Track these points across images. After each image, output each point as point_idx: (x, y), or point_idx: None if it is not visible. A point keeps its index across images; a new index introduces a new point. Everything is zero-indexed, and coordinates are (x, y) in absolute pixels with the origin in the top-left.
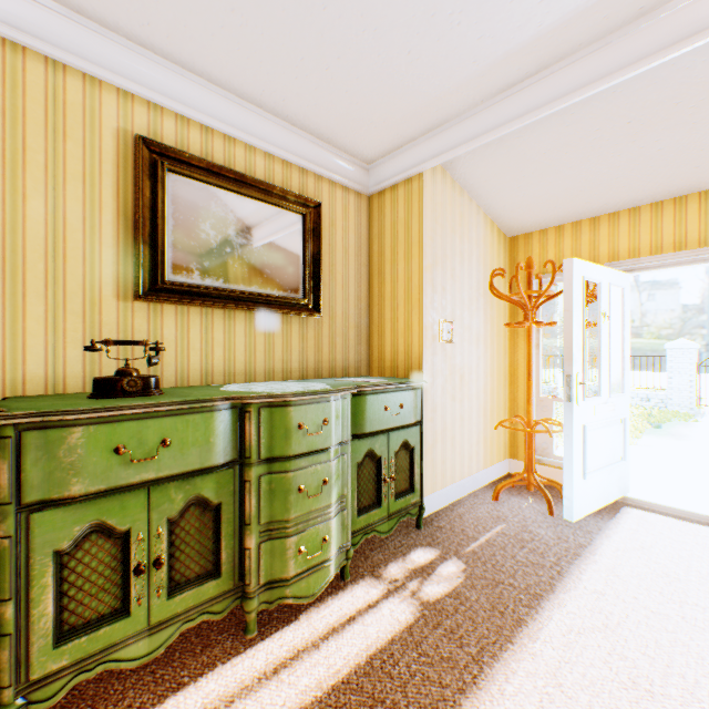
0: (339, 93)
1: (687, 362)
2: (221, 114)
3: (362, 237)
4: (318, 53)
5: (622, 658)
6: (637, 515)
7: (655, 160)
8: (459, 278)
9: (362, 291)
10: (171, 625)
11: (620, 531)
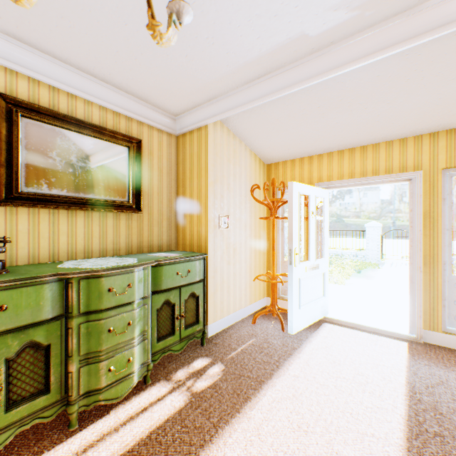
0: (147, 74)
1: (376, 234)
2: (64, 79)
3: (172, 162)
4: (127, 49)
5: (297, 414)
6: (329, 327)
7: (336, 128)
8: (233, 189)
9: (172, 196)
10: (8, 430)
11: (318, 338)
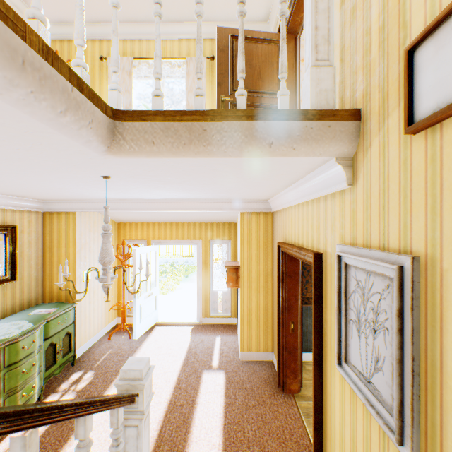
0: (35, 194)
1: None
2: None
3: (40, 233)
4: (28, 191)
5: None
6: (159, 328)
7: (162, 216)
8: (93, 250)
9: (40, 259)
10: None
11: (152, 337)
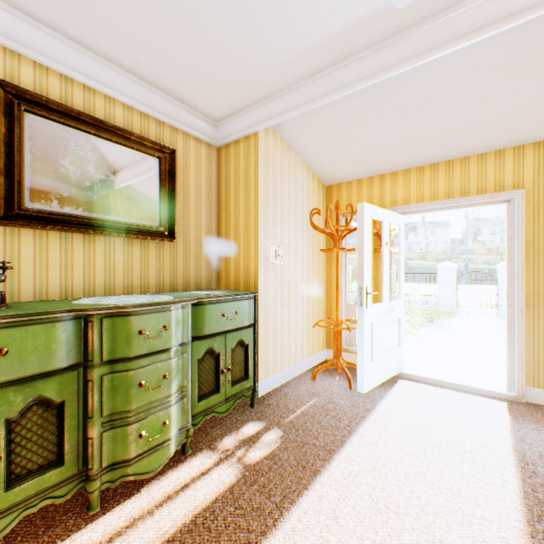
0: (185, 62)
1: (450, 277)
2: (80, 67)
3: (213, 180)
4: (162, 26)
5: (381, 490)
6: (407, 385)
7: (417, 136)
8: (287, 215)
9: (213, 222)
10: (10, 514)
11: (395, 397)
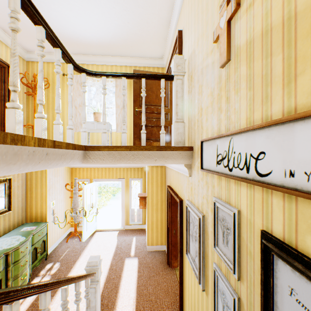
0: None
1: None
2: None
3: (24, 179)
4: None
5: None
6: (98, 233)
7: None
8: (57, 187)
9: (24, 196)
10: None
11: (94, 239)
